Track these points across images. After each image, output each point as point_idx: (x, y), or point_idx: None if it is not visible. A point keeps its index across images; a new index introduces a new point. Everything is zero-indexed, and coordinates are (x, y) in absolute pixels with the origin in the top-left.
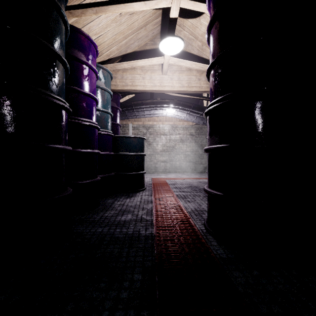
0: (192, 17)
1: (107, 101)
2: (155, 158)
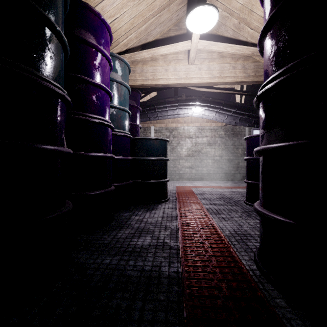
0: None
1: (124, 97)
2: (179, 163)
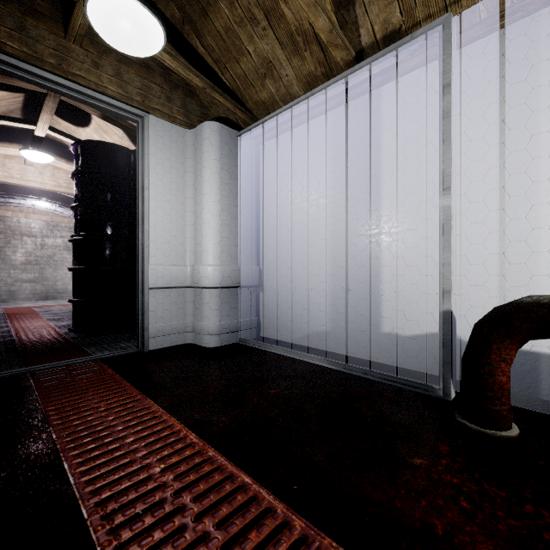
0: (68, 122)
1: None
2: (10, 275)
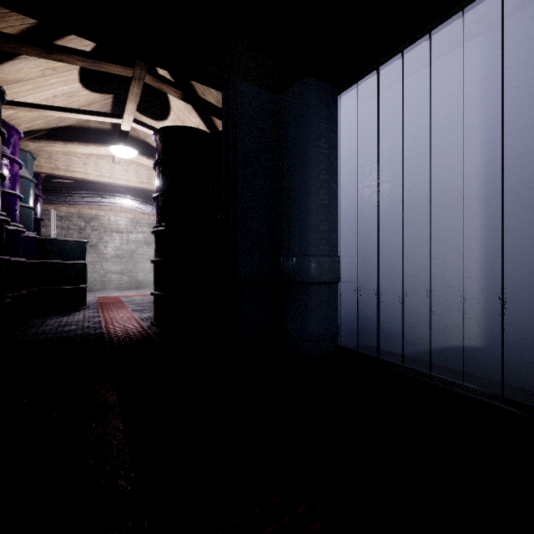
0: (150, 117)
1: (30, 193)
2: (103, 267)
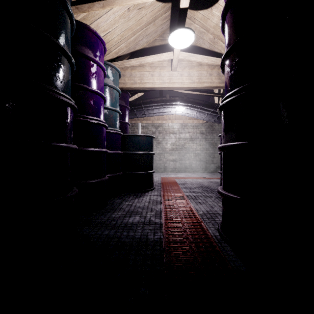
0: (203, 8)
1: (116, 100)
2: (164, 157)
